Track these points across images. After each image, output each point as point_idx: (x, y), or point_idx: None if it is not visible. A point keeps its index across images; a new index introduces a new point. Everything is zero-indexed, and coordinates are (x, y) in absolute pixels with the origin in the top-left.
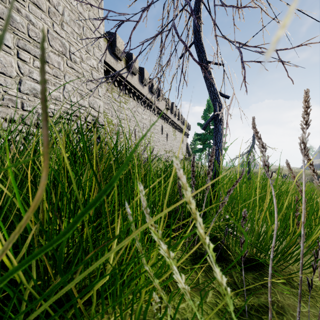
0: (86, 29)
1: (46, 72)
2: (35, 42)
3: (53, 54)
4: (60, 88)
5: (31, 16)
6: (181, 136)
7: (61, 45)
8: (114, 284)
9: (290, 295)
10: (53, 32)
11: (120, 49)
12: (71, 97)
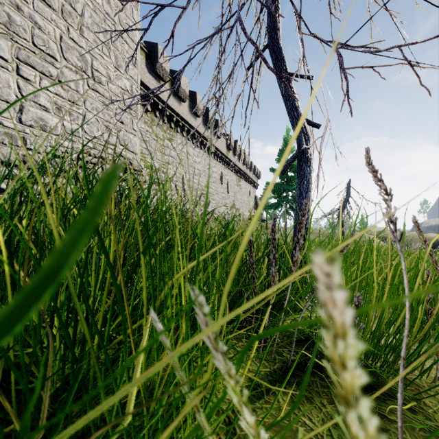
0: (115, 37)
1: (59, 96)
2: (43, 54)
3: (69, 71)
4: (78, 119)
5: (37, 16)
6: (248, 186)
7: (80, 58)
8: (141, 424)
9: (426, 432)
10: (68, 40)
11: (163, 66)
12: (94, 132)
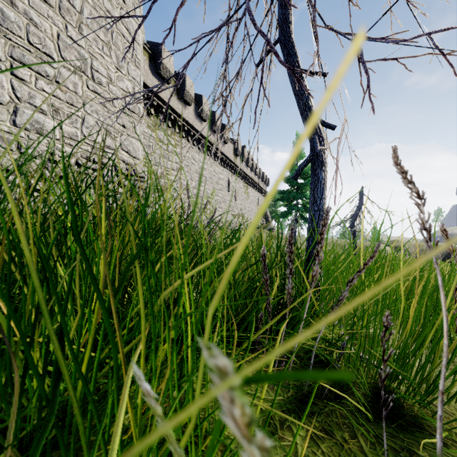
0: (116, 36)
1: (56, 98)
2: (39, 52)
3: (67, 71)
4: (77, 122)
5: (33, 12)
6: (256, 194)
7: (79, 57)
8: None
9: None
10: (66, 38)
11: (167, 67)
12: (94, 136)
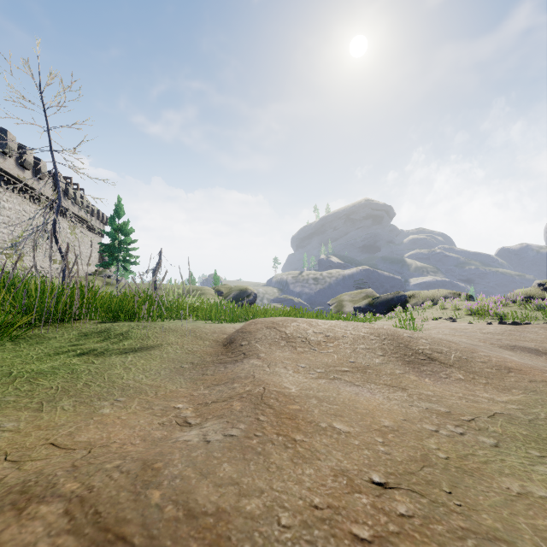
0: None
1: None
2: None
3: None
4: None
5: None
6: (89, 235)
7: None
8: None
9: None
10: None
11: None
12: None
